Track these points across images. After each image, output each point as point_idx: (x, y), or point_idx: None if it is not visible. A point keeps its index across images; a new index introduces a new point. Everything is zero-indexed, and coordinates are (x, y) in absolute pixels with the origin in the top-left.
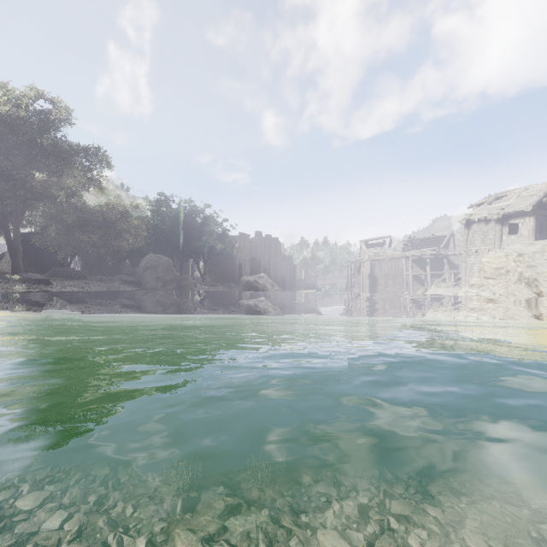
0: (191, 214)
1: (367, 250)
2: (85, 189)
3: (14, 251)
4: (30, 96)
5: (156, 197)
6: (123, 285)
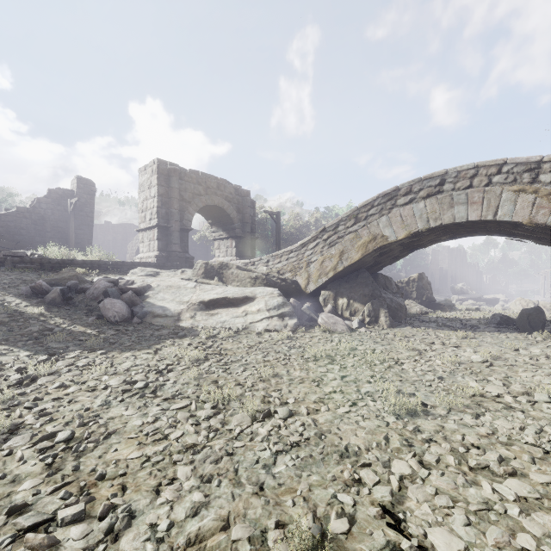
0: None
1: None
2: None
3: None
4: None
5: None
6: None
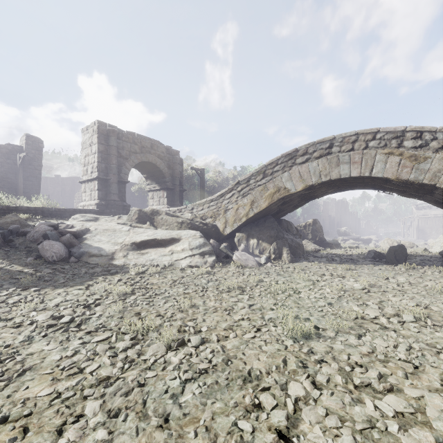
0: None
1: (415, 211)
2: None
3: None
4: None
5: None
6: None
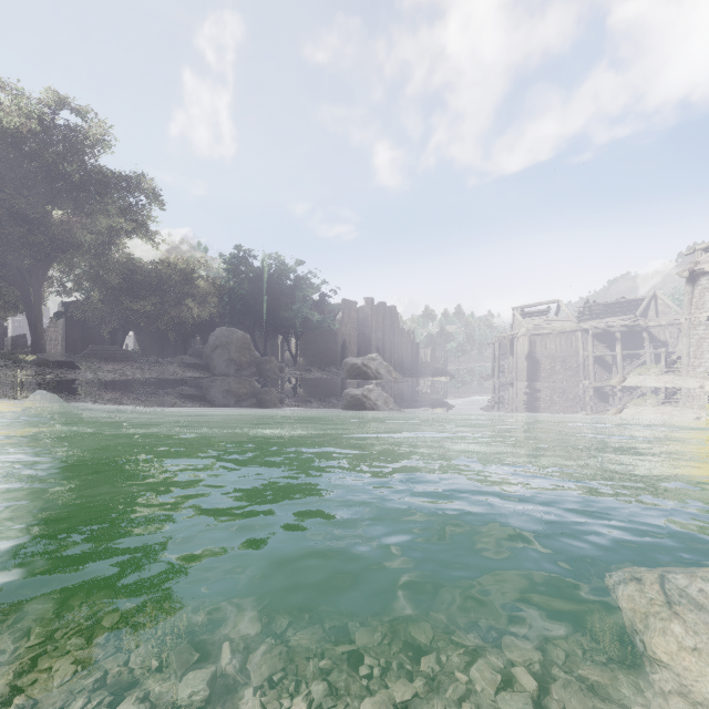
0: (277, 273)
1: (523, 321)
2: (125, 234)
3: (35, 323)
4: (48, 104)
5: (232, 252)
6: (184, 370)
